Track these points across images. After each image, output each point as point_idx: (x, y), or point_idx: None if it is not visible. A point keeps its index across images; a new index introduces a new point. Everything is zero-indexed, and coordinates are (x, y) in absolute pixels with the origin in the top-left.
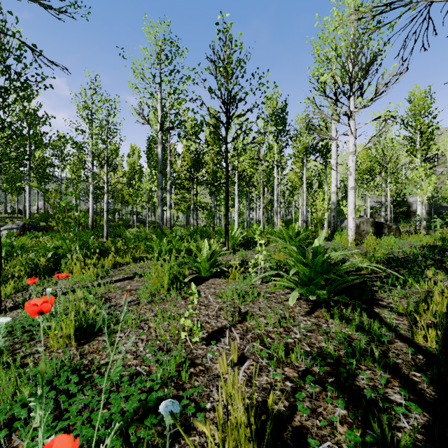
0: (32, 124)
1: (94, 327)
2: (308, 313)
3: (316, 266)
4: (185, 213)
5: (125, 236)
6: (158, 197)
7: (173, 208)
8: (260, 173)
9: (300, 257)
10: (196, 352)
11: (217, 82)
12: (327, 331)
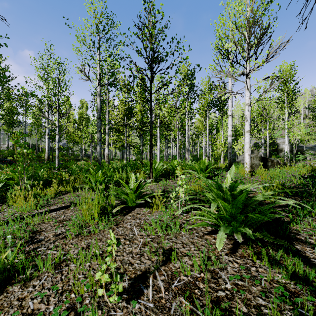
0: (1, 81)
1: (9, 272)
2: (232, 252)
3: (238, 202)
4: (121, 150)
5: (71, 168)
6: (97, 138)
7: (111, 146)
8: (176, 120)
9: (219, 191)
10: (114, 314)
11: (143, 45)
12: (259, 278)
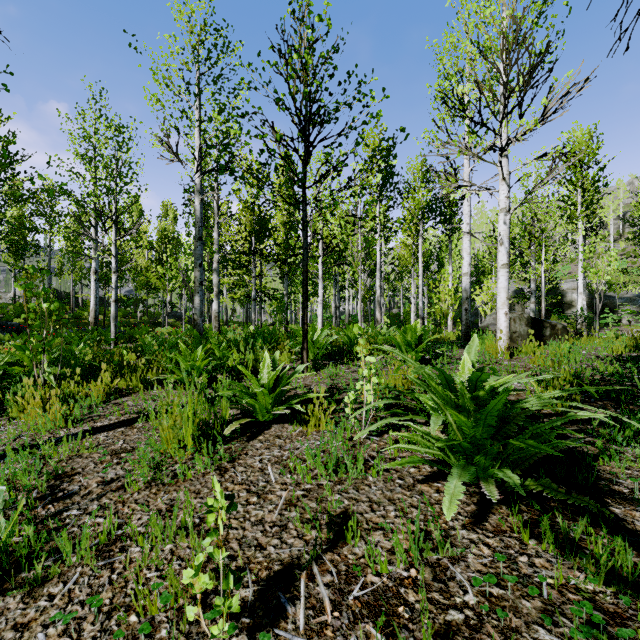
0: None
1: (1, 564)
2: (476, 521)
3: (488, 415)
4: (245, 305)
5: (142, 341)
6: (195, 279)
7: (225, 296)
8: (356, 242)
9: (446, 391)
10: None
11: (289, 87)
12: (536, 581)
